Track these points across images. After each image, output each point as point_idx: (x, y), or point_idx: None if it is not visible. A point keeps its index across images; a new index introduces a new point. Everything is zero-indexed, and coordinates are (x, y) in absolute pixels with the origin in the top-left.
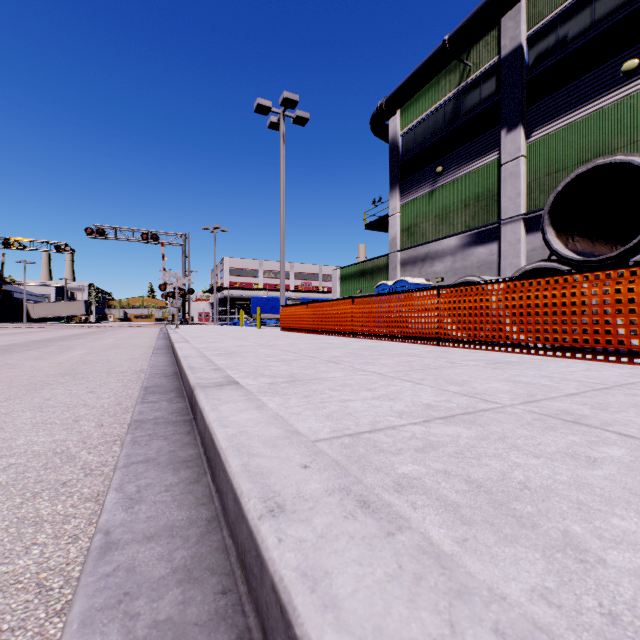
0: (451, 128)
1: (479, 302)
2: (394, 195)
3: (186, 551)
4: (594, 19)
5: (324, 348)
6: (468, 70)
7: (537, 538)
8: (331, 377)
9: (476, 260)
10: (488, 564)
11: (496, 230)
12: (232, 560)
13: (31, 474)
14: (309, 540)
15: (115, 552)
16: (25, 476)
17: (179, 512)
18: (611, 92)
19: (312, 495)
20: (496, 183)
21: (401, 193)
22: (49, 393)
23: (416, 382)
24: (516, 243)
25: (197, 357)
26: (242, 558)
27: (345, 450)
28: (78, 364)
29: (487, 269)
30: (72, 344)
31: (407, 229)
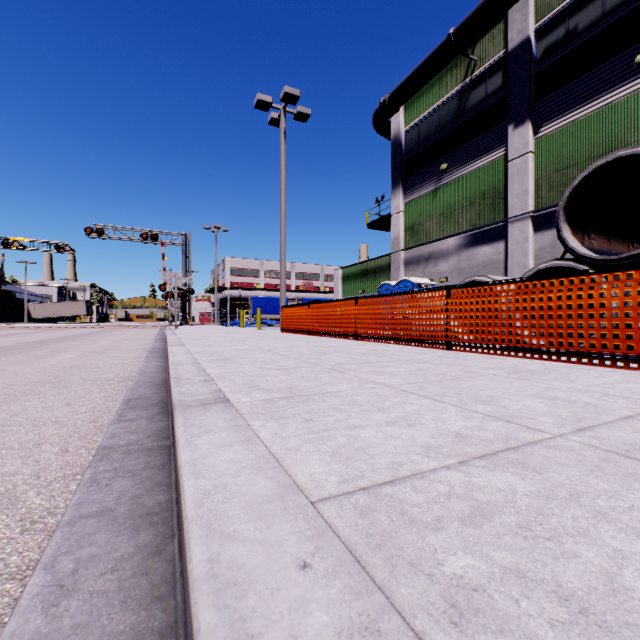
0: (456, 124)
1: (494, 303)
2: (397, 193)
3: None
4: (606, 9)
5: (326, 353)
6: (473, 65)
7: None
8: (336, 391)
9: (482, 259)
10: None
11: (503, 228)
12: None
13: None
14: None
15: None
16: None
17: (122, 615)
18: (624, 85)
19: None
20: (503, 180)
21: (404, 191)
22: (20, 406)
23: (435, 399)
24: (524, 242)
25: (188, 364)
26: None
27: (361, 520)
28: (64, 370)
29: (493, 269)
30: (66, 346)
31: (410, 228)
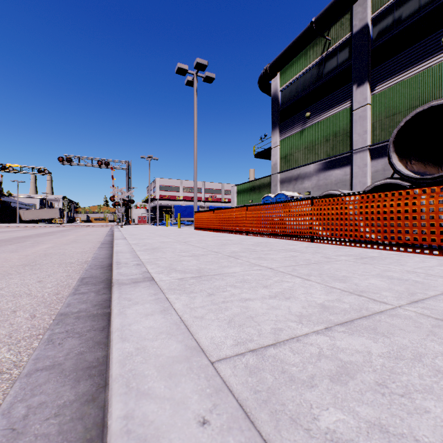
0: (316, 85)
1: (344, 209)
2: (275, 133)
3: None
4: (421, 4)
5: (226, 244)
6: (328, 43)
7: None
8: (232, 272)
9: (334, 179)
10: None
11: (349, 157)
12: None
13: None
14: None
15: None
16: None
17: None
18: (434, 56)
19: None
20: (349, 124)
21: (280, 132)
22: (5, 282)
23: (304, 278)
24: (364, 167)
25: (126, 252)
26: None
27: (251, 378)
28: (40, 256)
29: (342, 185)
30: (43, 239)
31: (284, 157)
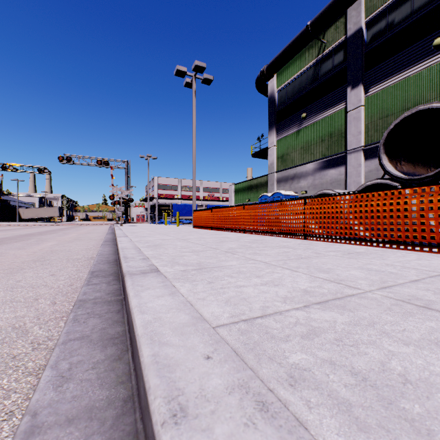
0: (312, 86)
1: (335, 208)
2: (272, 133)
3: (100, 437)
4: (413, 9)
5: (223, 241)
6: (324, 46)
7: None
8: (229, 265)
9: (329, 178)
10: None
11: (344, 157)
12: None
13: None
14: None
15: (37, 438)
16: None
17: (100, 391)
18: (425, 60)
19: (213, 394)
20: (344, 125)
21: (277, 132)
22: (21, 276)
23: (293, 270)
24: (358, 166)
25: (131, 249)
26: None
27: (242, 336)
28: (47, 253)
29: (337, 185)
30: (46, 237)
31: (281, 157)
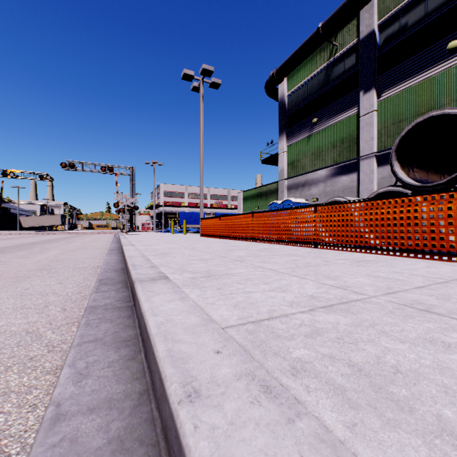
0: (323, 90)
1: (345, 216)
2: (282, 139)
3: (120, 422)
4: (427, 11)
5: (232, 250)
6: (335, 49)
7: (416, 423)
8: (237, 273)
9: (341, 185)
10: (377, 451)
11: (356, 164)
12: (158, 431)
13: (6, 350)
14: (221, 427)
15: (63, 423)
16: (2, 352)
17: (117, 386)
18: (439, 64)
19: (223, 380)
20: (356, 130)
21: (287, 137)
22: (29, 284)
23: (301, 277)
24: (370, 173)
25: (139, 257)
26: (165, 432)
27: (249, 336)
28: (53, 261)
29: (349, 192)
30: (50, 246)
31: (291, 163)
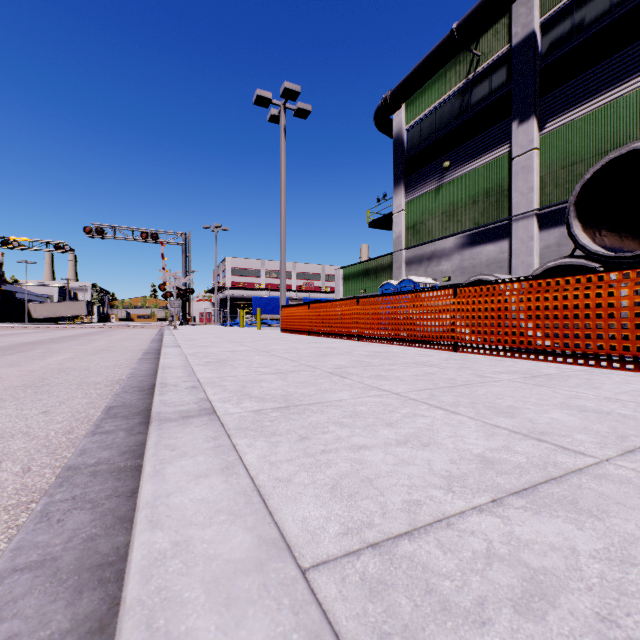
0: (459, 121)
1: (503, 303)
2: (399, 192)
3: None
4: (614, 1)
5: (327, 354)
6: (477, 60)
7: None
8: (336, 400)
9: (485, 258)
10: None
11: (507, 227)
12: None
13: None
14: None
15: None
16: None
17: None
18: (633, 78)
19: None
20: (507, 178)
21: (406, 190)
22: None
23: (449, 409)
24: (528, 240)
25: (178, 368)
26: None
27: (372, 605)
28: (52, 372)
29: (497, 268)
30: (60, 347)
31: (412, 227)
